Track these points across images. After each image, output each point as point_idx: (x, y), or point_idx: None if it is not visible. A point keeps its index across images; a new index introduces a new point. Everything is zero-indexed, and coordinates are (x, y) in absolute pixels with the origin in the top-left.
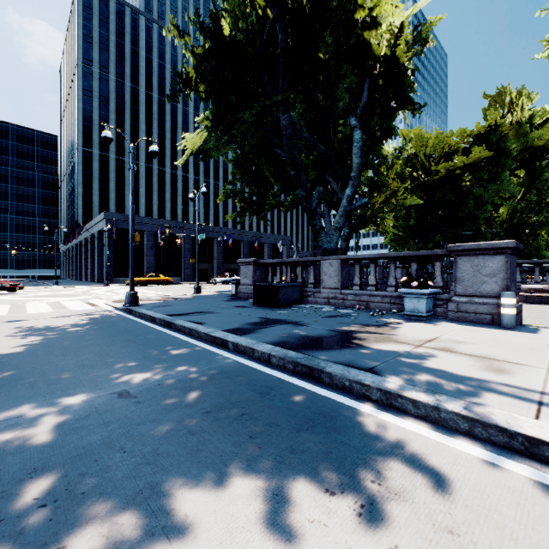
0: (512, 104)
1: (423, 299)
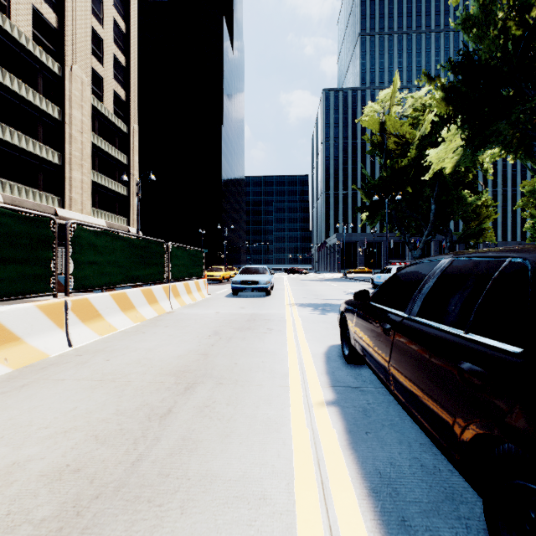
0: None
1: None
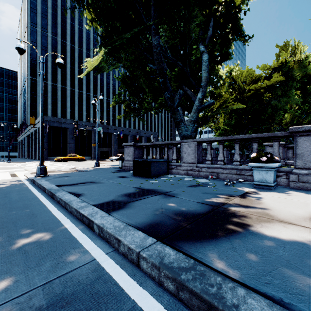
0: (295, 48)
1: (271, 172)
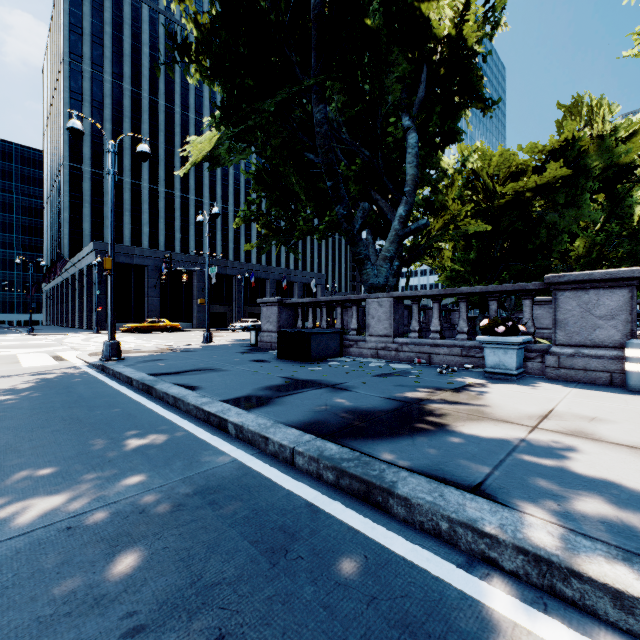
0: (593, 113)
1: (512, 351)
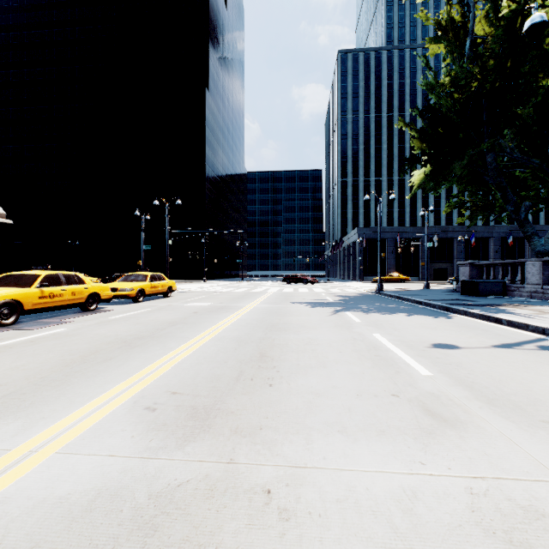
0: None
1: None
